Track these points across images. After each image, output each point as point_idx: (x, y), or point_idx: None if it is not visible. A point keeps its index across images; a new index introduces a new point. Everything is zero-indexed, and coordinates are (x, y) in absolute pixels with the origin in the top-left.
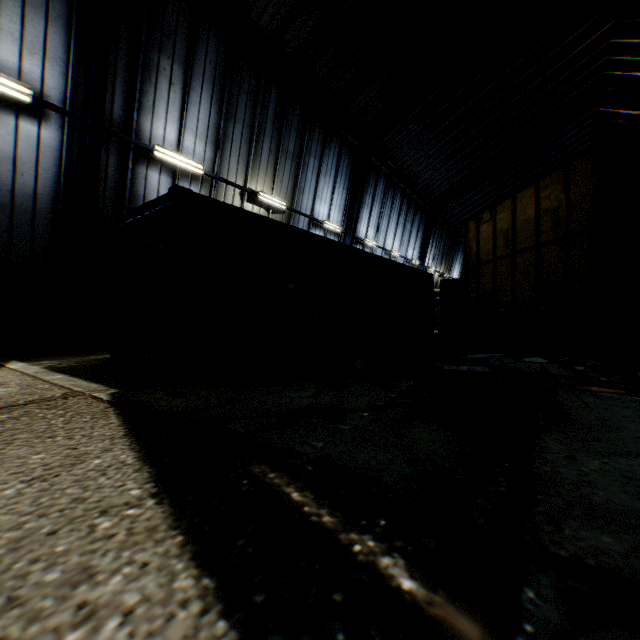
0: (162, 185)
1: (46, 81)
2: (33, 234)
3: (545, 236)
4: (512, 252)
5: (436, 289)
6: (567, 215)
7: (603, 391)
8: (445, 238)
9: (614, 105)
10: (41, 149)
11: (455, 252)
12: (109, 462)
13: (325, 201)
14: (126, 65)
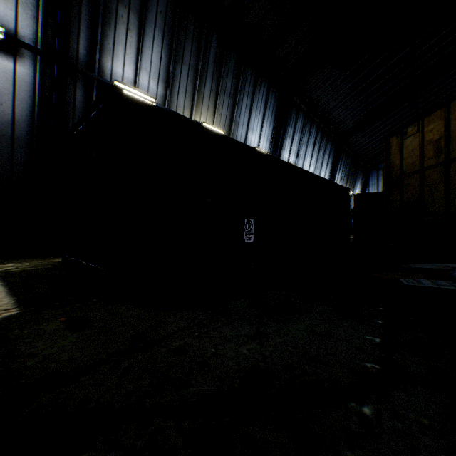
0: None
1: (19, 23)
2: (12, 155)
3: None
4: (445, 160)
5: None
6: None
7: None
8: (350, 163)
9: None
10: (17, 83)
11: (357, 174)
12: None
13: (256, 132)
14: (89, 12)
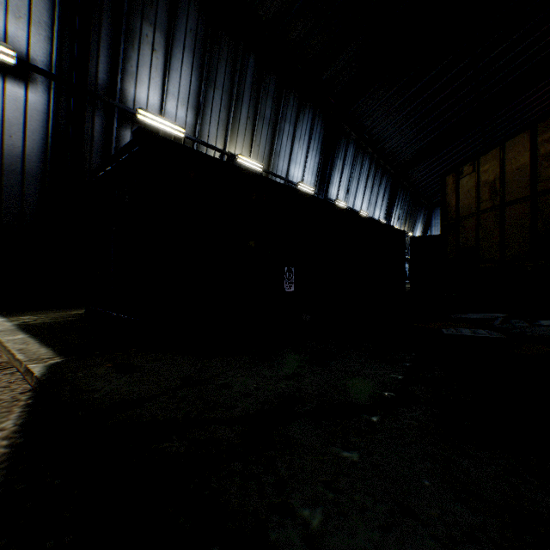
0: None
1: (31, 45)
2: (22, 194)
3: (544, 184)
4: (500, 204)
5: None
6: None
7: None
8: (409, 200)
9: None
10: (28, 112)
11: (418, 213)
12: None
13: (299, 164)
14: (109, 31)
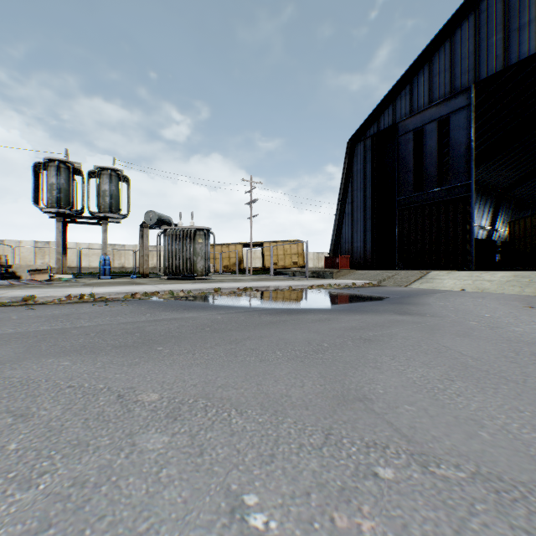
0: None
1: None
2: None
3: (532, 233)
4: (523, 237)
5: None
6: None
7: None
8: (512, 208)
9: None
10: None
11: (522, 215)
12: None
13: None
14: None
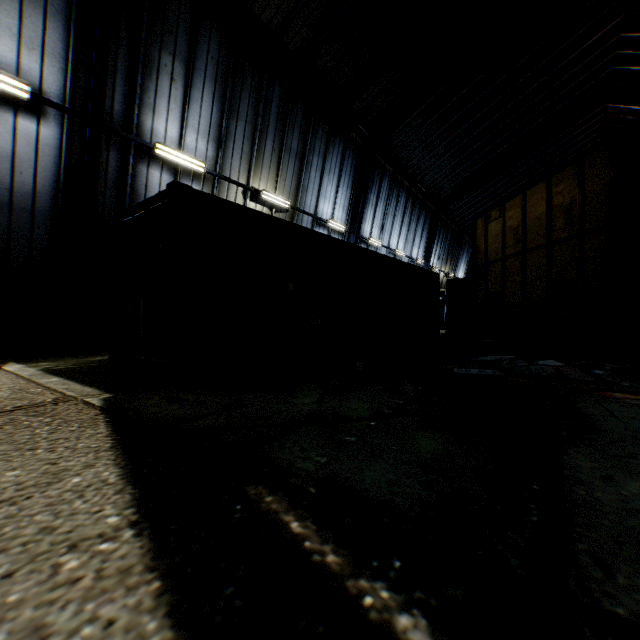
0: (163, 183)
1: (45, 77)
2: (32, 233)
3: (557, 233)
4: (522, 250)
5: (441, 289)
6: (581, 211)
7: (626, 397)
8: (450, 237)
9: (624, 101)
10: (40, 147)
11: (460, 251)
12: (89, 481)
13: (329, 200)
14: (126, 61)
